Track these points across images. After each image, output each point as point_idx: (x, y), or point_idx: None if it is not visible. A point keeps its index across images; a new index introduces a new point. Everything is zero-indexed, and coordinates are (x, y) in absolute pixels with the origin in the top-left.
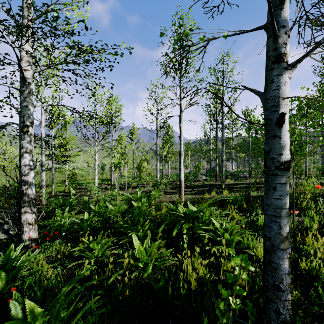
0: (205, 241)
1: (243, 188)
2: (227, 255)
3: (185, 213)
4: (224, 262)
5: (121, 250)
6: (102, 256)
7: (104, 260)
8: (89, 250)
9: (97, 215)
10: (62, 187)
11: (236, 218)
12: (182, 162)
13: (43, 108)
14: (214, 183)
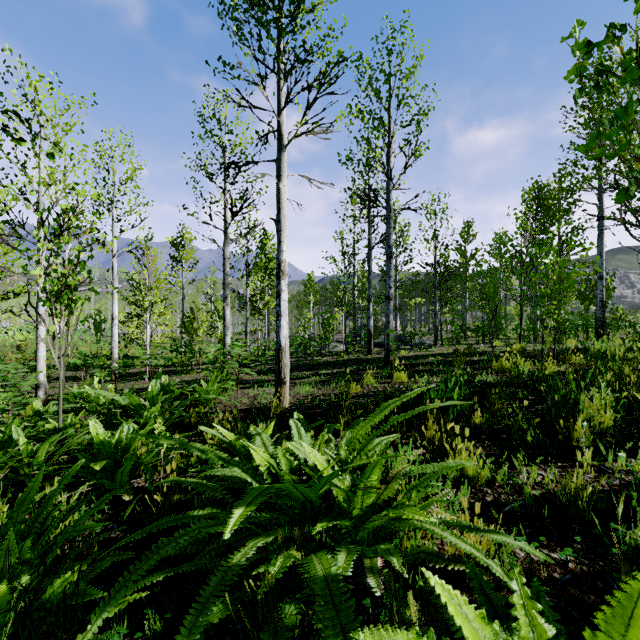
0: None
1: (438, 365)
2: None
3: (276, 474)
4: None
5: None
6: None
7: None
8: None
9: None
10: None
11: (472, 475)
12: (284, 294)
13: None
14: (366, 356)
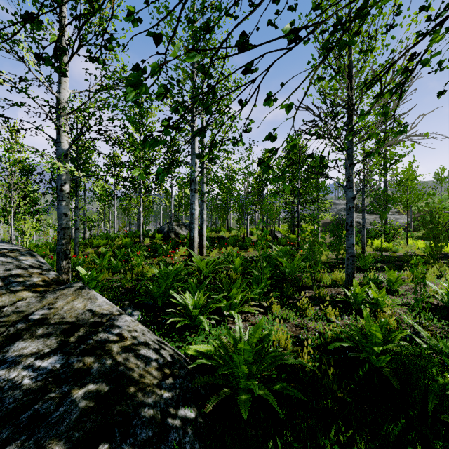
0: None
1: None
2: None
3: None
4: None
5: None
6: None
7: None
8: None
9: None
10: None
11: None
12: None
13: None
14: None
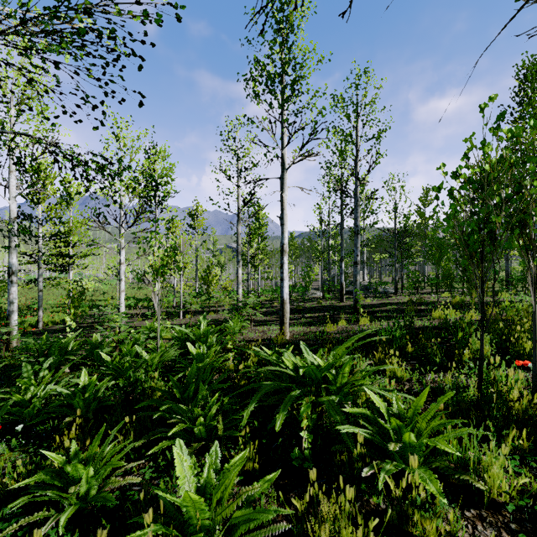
0: (357, 449)
1: (393, 312)
2: (424, 499)
3: (297, 370)
4: (414, 516)
5: (142, 489)
6: (94, 501)
7: (105, 505)
8: (66, 480)
9: (114, 373)
10: (61, 313)
11: (399, 376)
12: (286, 266)
13: (13, 160)
14: (339, 303)
